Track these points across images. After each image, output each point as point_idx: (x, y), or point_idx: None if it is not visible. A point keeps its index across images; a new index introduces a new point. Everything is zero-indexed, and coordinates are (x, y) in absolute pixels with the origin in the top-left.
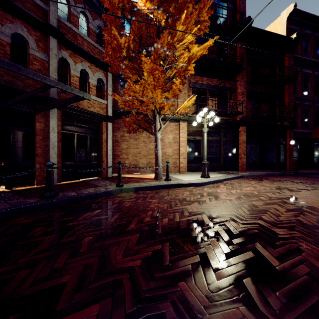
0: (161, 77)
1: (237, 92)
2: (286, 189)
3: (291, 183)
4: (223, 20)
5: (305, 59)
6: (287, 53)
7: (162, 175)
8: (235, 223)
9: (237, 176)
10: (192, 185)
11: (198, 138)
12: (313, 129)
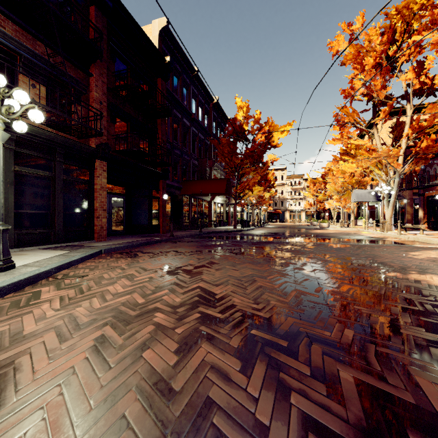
0: None
1: (91, 96)
2: (182, 271)
3: (178, 255)
4: None
5: (176, 97)
6: (161, 77)
7: None
8: None
9: (92, 253)
10: None
11: None
12: (182, 184)
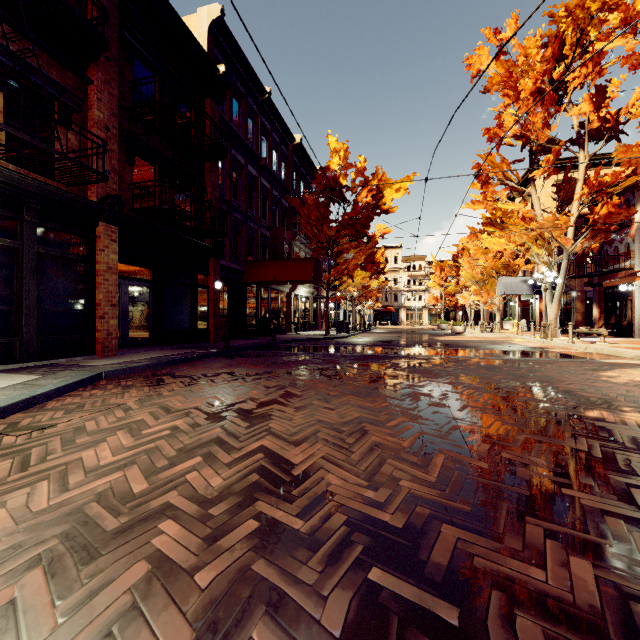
0: None
1: (90, 116)
2: (236, 414)
3: (233, 380)
4: None
5: (236, 131)
6: (211, 96)
7: None
8: None
9: (80, 380)
10: None
11: None
12: (246, 265)
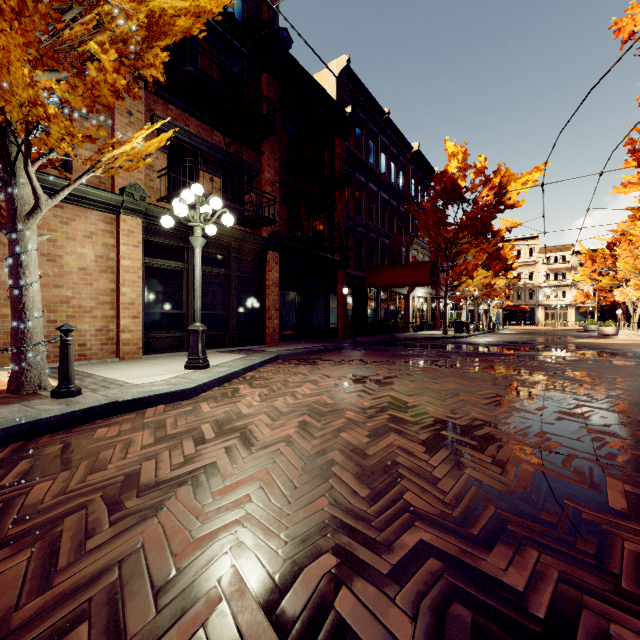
0: (35, 11)
1: (263, 178)
2: (370, 381)
3: (364, 364)
4: (234, 7)
5: (359, 157)
6: (339, 135)
7: (54, 370)
8: (370, 583)
9: (270, 358)
10: (162, 400)
11: (175, 266)
12: (367, 272)
